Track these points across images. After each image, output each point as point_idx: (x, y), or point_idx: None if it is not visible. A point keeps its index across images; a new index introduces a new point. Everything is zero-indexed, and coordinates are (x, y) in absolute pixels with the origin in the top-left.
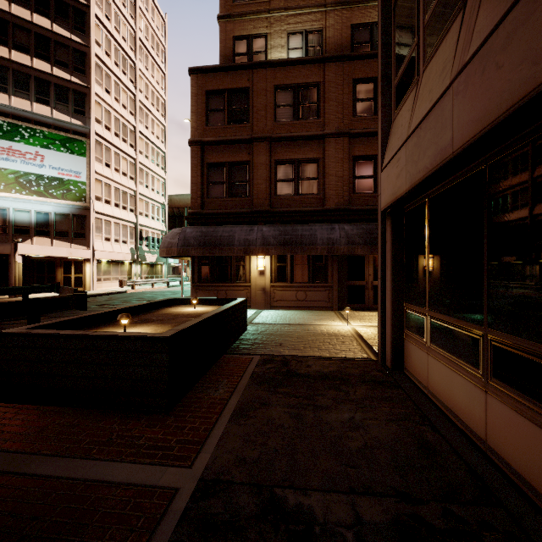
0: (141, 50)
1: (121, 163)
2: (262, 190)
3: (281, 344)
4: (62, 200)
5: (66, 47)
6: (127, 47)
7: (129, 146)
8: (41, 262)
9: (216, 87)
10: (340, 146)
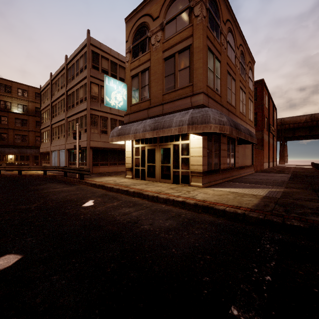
0: None
1: None
2: (11, 140)
3: None
4: None
5: None
6: None
7: None
8: None
9: None
10: (33, 133)
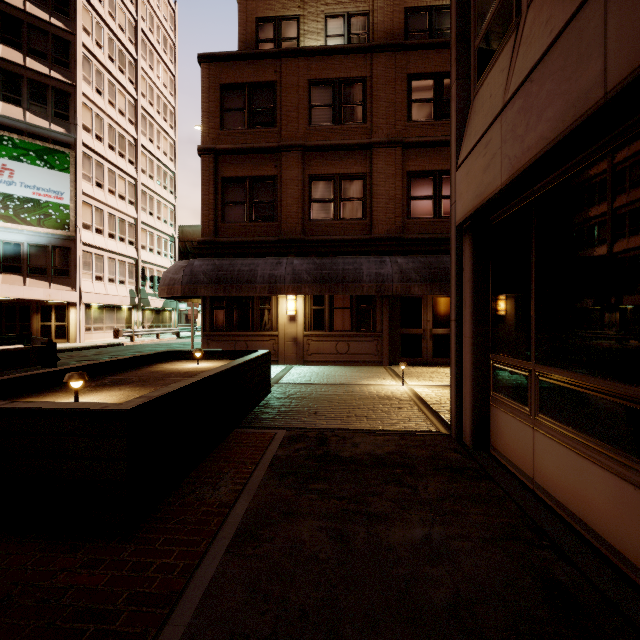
0: (143, 44)
1: (117, 184)
2: (293, 213)
3: (316, 412)
4: (38, 227)
5: (44, 32)
6: (125, 38)
7: (128, 163)
8: (12, 307)
9: (233, 80)
10: (391, 158)
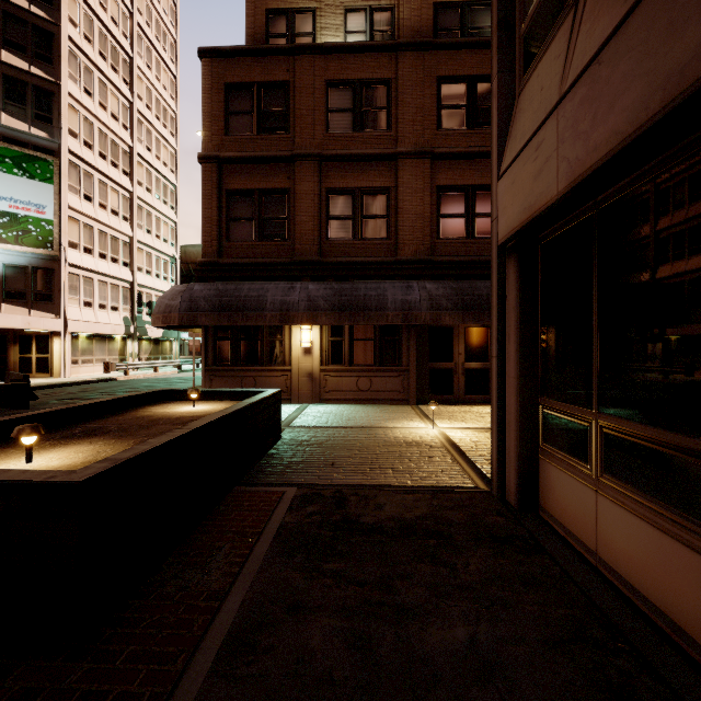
0: (139, 39)
1: (109, 197)
2: (309, 232)
3: (334, 463)
4: (15, 245)
5: (22, 22)
6: (119, 32)
7: (122, 174)
8: None
9: (240, 79)
10: (419, 170)
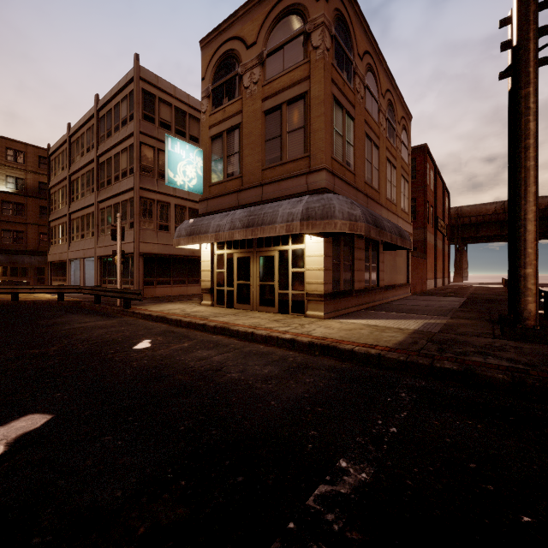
0: None
1: None
2: None
3: None
4: None
5: None
6: None
7: None
8: None
9: None
10: (34, 228)
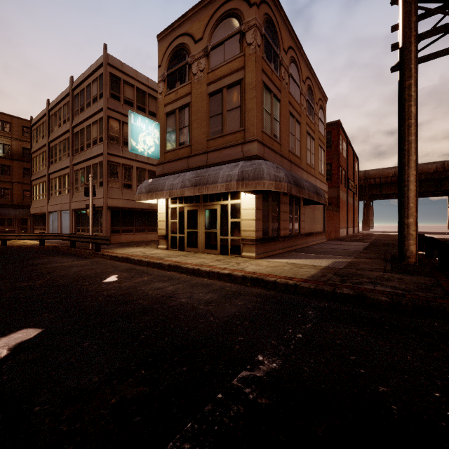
0: None
1: None
2: None
3: None
4: None
5: None
6: None
7: None
8: None
9: None
10: (19, 186)
